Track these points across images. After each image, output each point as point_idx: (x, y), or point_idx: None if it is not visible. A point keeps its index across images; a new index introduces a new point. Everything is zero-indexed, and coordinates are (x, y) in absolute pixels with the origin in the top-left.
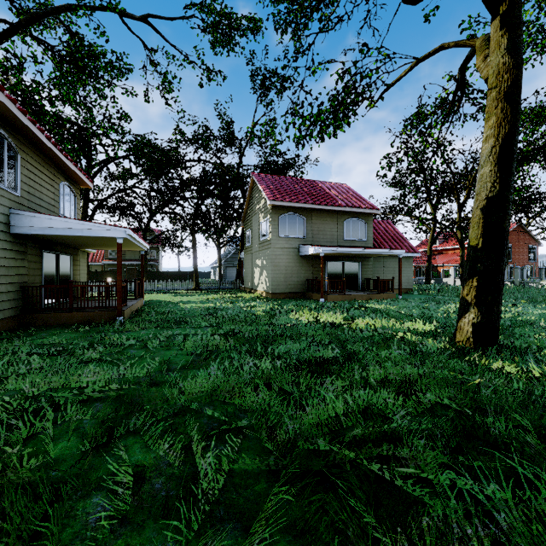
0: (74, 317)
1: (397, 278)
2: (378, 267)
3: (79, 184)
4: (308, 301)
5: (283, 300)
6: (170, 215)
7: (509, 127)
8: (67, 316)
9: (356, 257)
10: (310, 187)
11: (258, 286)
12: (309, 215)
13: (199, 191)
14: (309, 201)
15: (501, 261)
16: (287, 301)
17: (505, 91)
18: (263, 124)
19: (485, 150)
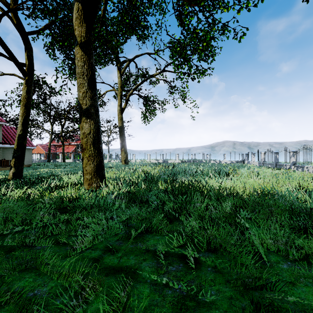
0: None
1: None
2: (8, 153)
3: None
4: None
5: None
6: None
7: (26, 115)
8: None
9: None
10: None
11: None
12: None
13: None
14: None
15: (23, 153)
16: None
17: (25, 104)
18: None
19: (19, 119)
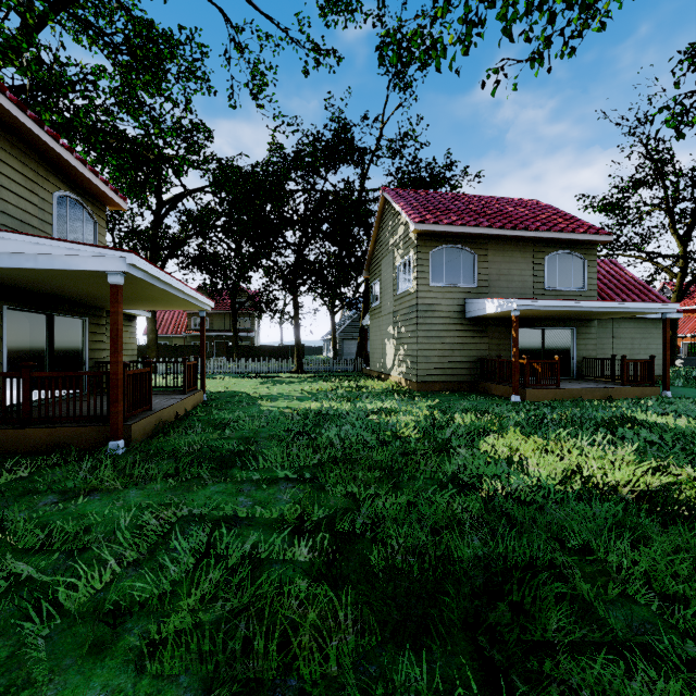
0: (30, 439)
1: (637, 357)
2: (602, 337)
3: (104, 203)
4: (488, 399)
5: (440, 396)
6: (265, 267)
7: None
8: (17, 435)
9: (566, 319)
10: (479, 203)
11: (391, 369)
12: (482, 248)
13: (302, 227)
14: (483, 223)
15: None
16: (449, 398)
17: None
18: (418, 17)
19: None
